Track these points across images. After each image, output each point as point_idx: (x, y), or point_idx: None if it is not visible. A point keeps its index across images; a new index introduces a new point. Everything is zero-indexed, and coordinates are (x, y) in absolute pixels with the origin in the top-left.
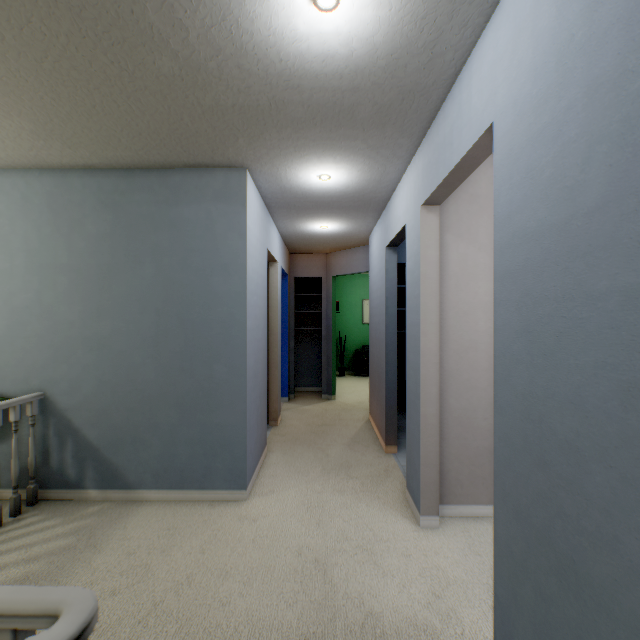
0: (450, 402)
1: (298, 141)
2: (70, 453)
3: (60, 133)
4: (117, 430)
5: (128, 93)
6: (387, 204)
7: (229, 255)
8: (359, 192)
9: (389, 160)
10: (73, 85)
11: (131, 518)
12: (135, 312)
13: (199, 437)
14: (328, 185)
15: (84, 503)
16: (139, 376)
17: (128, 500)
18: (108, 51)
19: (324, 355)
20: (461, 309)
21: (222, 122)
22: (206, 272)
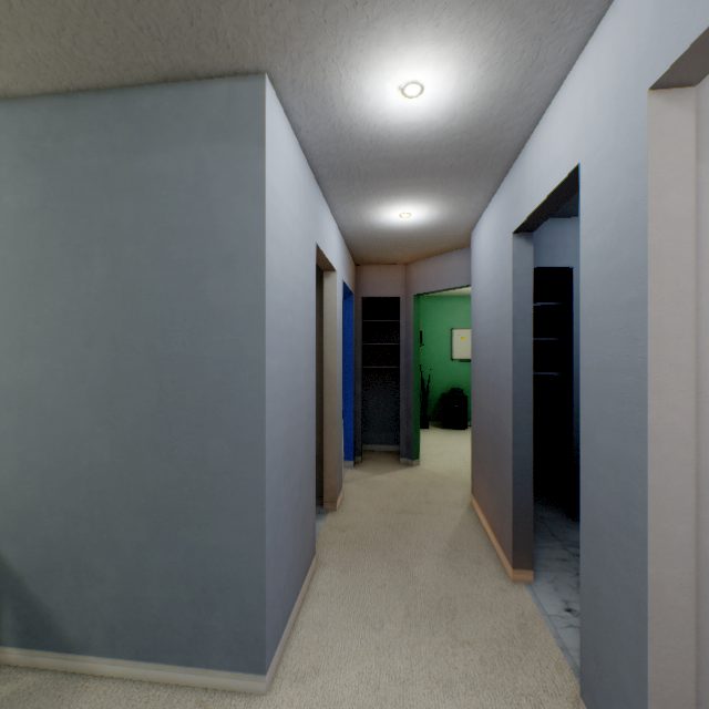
0: (705, 545)
1: None
2: None
3: None
4: (49, 548)
5: None
6: (517, 158)
7: (235, 237)
8: (472, 129)
9: (553, 19)
10: None
11: None
12: (78, 343)
13: (183, 570)
14: (417, 114)
15: None
16: (84, 456)
17: (66, 672)
18: None
19: (403, 404)
20: None
21: None
22: (195, 270)
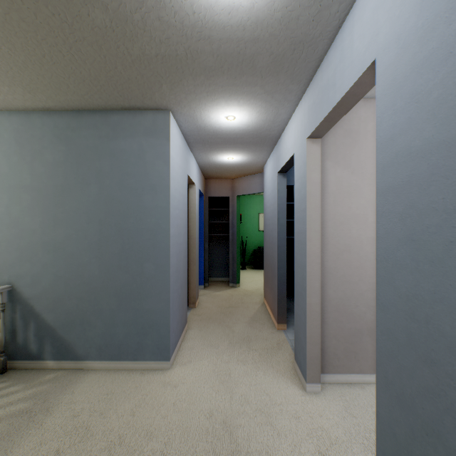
0: (329, 293)
1: (210, 87)
2: (32, 332)
3: (20, 80)
4: (69, 314)
5: (70, 43)
6: (278, 140)
7: (156, 178)
8: (257, 130)
9: (281, 103)
10: (24, 36)
11: (78, 384)
12: (83, 222)
13: (133, 320)
14: (233, 124)
15: (43, 371)
16: (86, 272)
17: (77, 369)
18: (48, 3)
19: (230, 254)
20: (338, 220)
21: (148, 70)
22: (138, 191)
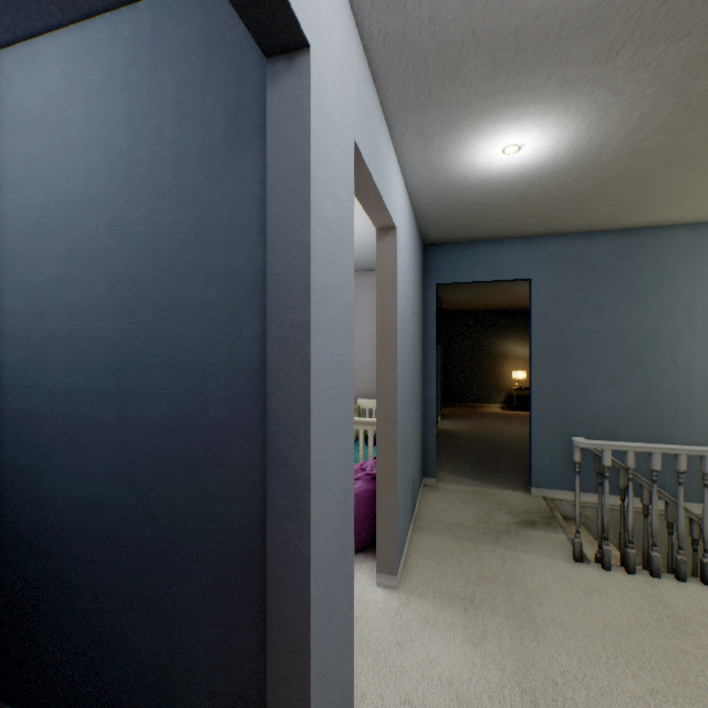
0: None
1: None
2: None
3: None
4: None
5: None
6: None
7: None
8: None
9: None
10: None
11: None
12: None
13: None
14: None
15: None
16: None
17: None
18: None
19: None
20: None
21: None
22: None
